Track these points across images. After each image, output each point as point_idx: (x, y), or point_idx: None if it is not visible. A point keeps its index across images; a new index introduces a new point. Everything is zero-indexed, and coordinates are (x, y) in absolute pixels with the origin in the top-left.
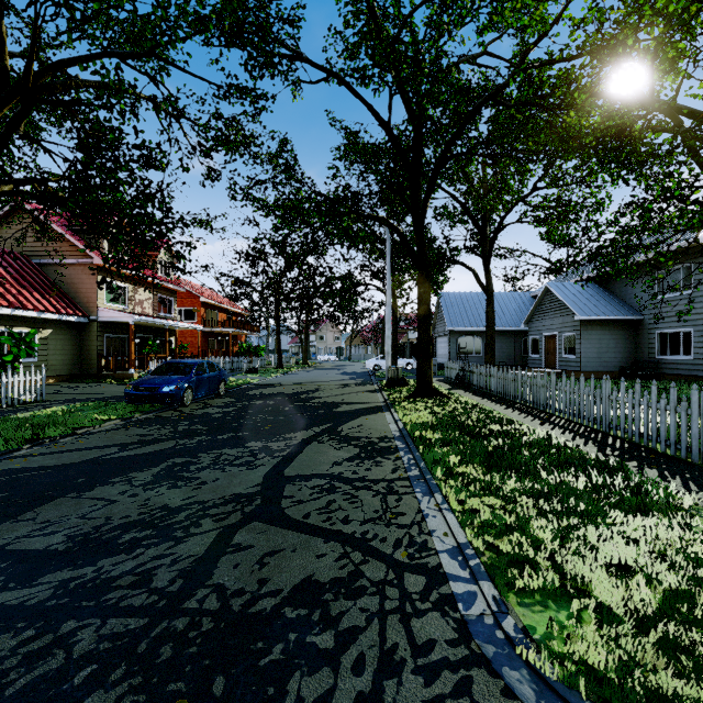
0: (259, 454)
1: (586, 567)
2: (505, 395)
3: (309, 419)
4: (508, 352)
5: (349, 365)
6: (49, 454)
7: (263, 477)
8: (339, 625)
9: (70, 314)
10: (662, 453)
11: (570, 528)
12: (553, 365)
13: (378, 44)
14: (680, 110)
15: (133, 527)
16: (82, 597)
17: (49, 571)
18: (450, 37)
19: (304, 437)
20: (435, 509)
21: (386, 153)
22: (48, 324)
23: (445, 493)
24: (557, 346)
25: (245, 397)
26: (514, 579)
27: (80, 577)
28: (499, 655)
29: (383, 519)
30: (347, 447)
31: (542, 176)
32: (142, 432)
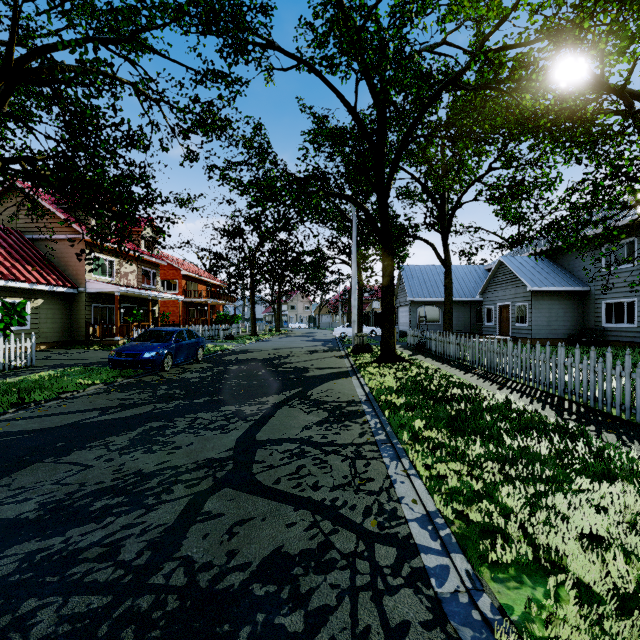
0: (233, 418)
1: (558, 539)
2: (464, 361)
3: (280, 383)
4: (464, 320)
5: (318, 332)
6: (33, 418)
7: (235, 441)
8: (309, 604)
9: (60, 286)
10: (618, 417)
11: (539, 497)
12: (506, 332)
13: (345, 32)
14: (629, 93)
15: (105, 494)
16: (47, 571)
17: (17, 542)
18: (412, 27)
19: (276, 401)
20: (403, 474)
21: (352, 136)
22: (40, 295)
23: (412, 458)
24: (510, 315)
25: (221, 362)
26: (486, 551)
27: (47, 548)
28: (477, 639)
29: (352, 485)
30: (316, 411)
31: (497, 157)
32: (123, 396)
